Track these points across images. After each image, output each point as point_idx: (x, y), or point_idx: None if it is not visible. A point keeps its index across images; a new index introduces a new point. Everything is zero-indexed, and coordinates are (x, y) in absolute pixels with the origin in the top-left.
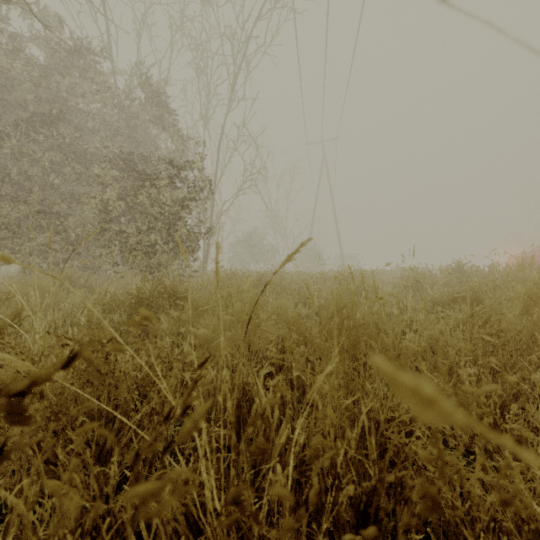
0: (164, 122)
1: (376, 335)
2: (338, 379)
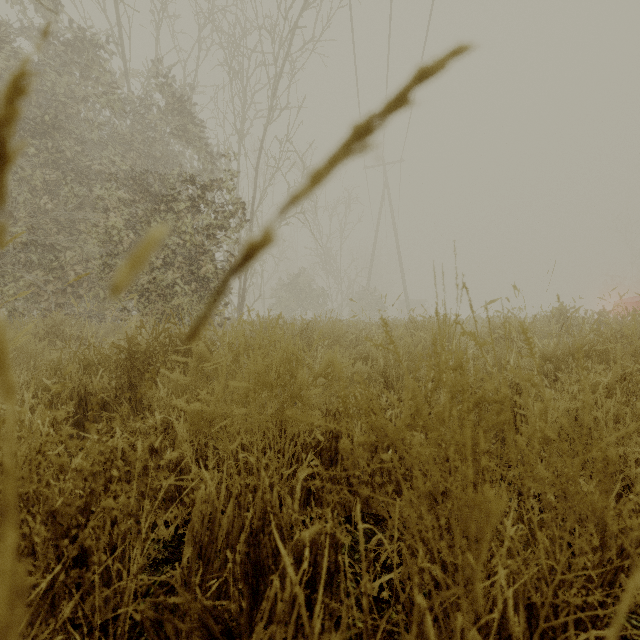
0: (189, 135)
1: (512, 420)
2: (446, 512)
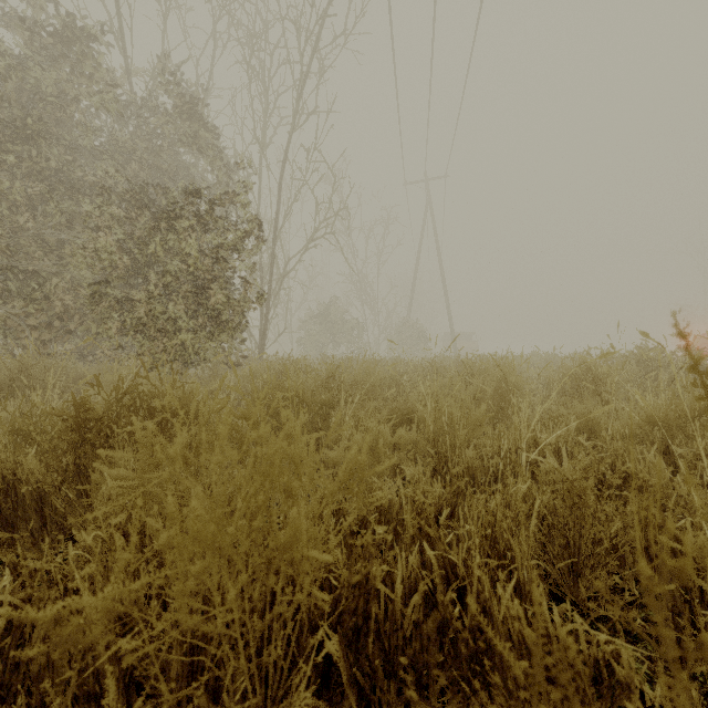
0: (201, 143)
1: None
2: None
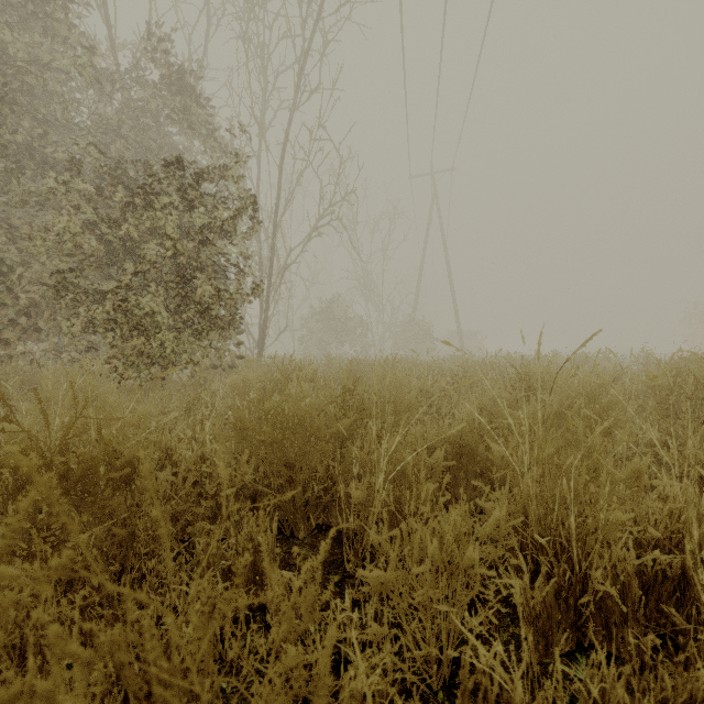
0: (193, 120)
1: None
2: None
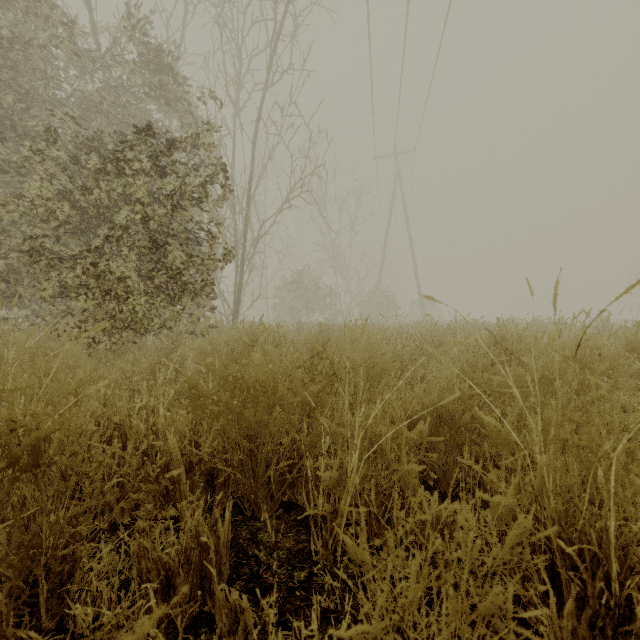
0: (170, 97)
1: None
2: None
